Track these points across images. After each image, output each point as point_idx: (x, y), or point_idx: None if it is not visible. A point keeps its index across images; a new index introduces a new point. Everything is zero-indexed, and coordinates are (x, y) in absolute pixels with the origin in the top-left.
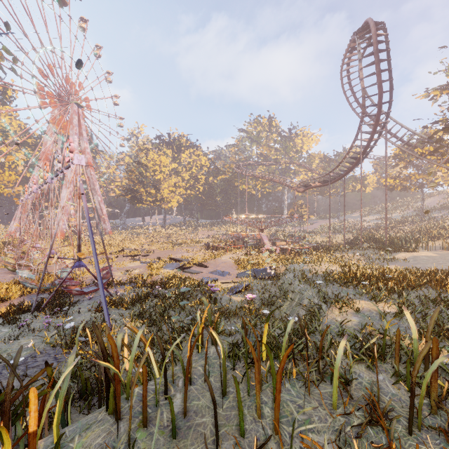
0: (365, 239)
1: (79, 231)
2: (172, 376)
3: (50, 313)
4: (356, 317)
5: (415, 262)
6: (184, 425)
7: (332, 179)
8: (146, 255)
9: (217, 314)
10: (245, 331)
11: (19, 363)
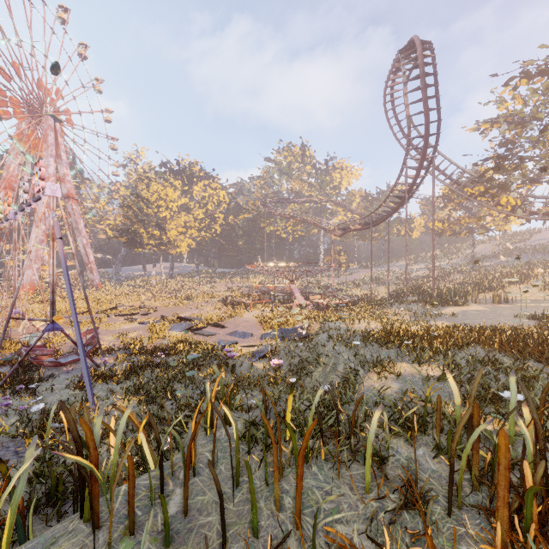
0: (411, 292)
1: (53, 283)
2: (172, 466)
3: (10, 393)
4: (397, 383)
5: (464, 317)
6: (184, 528)
7: (374, 222)
8: (146, 313)
9: (232, 386)
10: (266, 405)
11: None
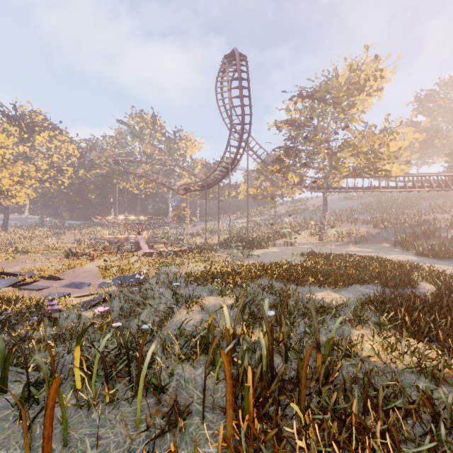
0: (234, 239)
1: None
2: None
3: None
4: (201, 314)
5: (265, 256)
6: None
7: (208, 185)
8: None
9: (14, 347)
10: (53, 361)
11: None
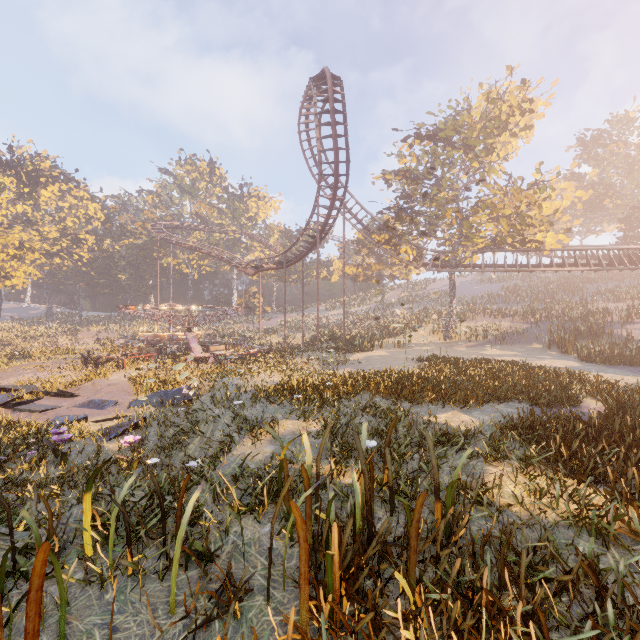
0: (325, 338)
1: None
2: None
3: None
4: (273, 445)
5: (368, 363)
6: None
7: (288, 261)
8: None
9: None
10: (51, 517)
11: None
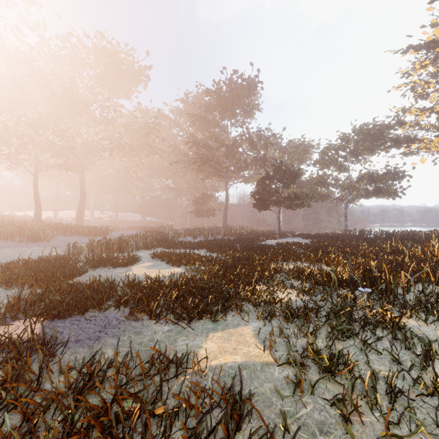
0: None
1: None
2: None
3: None
4: None
5: None
6: None
7: None
8: None
9: None
10: None
11: None
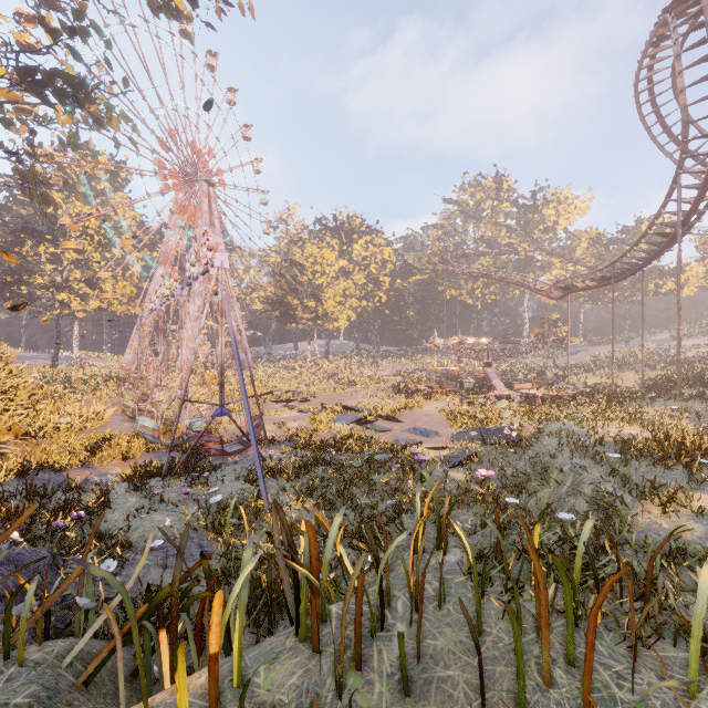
0: (685, 381)
1: (221, 363)
2: (387, 594)
3: (185, 480)
4: (699, 524)
5: None
6: (419, 677)
7: (617, 275)
8: (305, 400)
9: (447, 500)
10: (499, 532)
11: (155, 548)
